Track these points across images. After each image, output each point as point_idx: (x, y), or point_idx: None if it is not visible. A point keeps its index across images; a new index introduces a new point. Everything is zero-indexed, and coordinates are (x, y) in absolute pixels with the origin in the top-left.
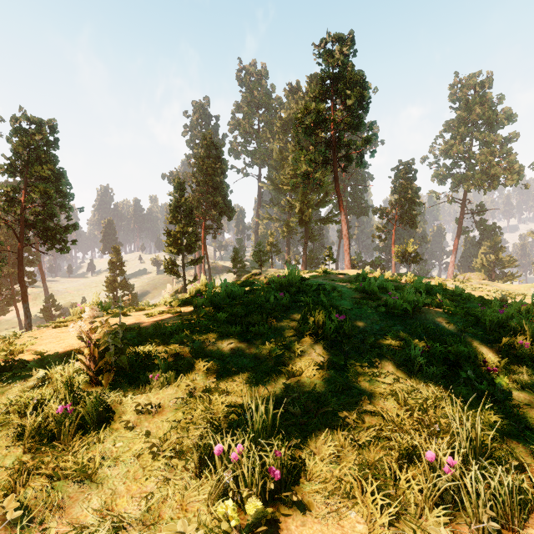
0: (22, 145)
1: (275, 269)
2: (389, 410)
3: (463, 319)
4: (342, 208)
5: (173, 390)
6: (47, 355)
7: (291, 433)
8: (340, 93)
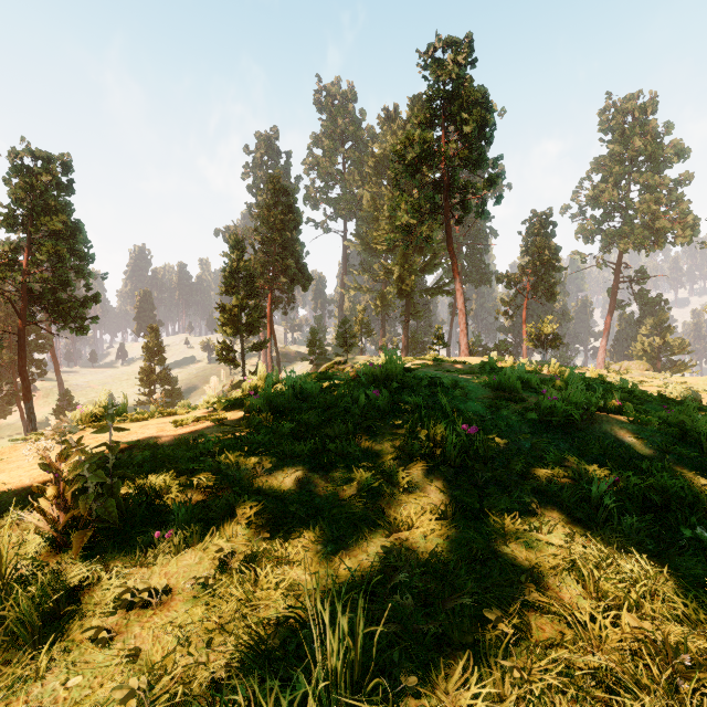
0: (25, 189)
1: (366, 357)
2: (568, 599)
3: (659, 431)
4: (457, 273)
5: (196, 558)
6: (1, 492)
7: (399, 662)
8: (453, 118)
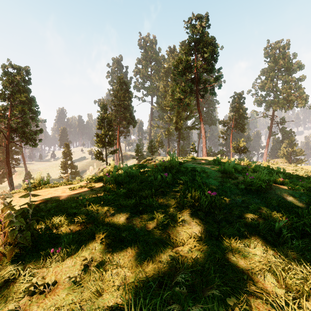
0: (9, 82)
1: (161, 157)
2: (269, 288)
3: (303, 193)
4: (201, 119)
5: (72, 262)
6: None
7: None
8: (200, 51)
